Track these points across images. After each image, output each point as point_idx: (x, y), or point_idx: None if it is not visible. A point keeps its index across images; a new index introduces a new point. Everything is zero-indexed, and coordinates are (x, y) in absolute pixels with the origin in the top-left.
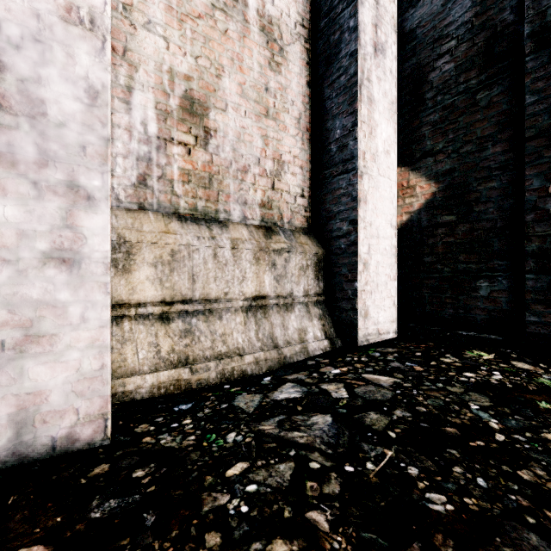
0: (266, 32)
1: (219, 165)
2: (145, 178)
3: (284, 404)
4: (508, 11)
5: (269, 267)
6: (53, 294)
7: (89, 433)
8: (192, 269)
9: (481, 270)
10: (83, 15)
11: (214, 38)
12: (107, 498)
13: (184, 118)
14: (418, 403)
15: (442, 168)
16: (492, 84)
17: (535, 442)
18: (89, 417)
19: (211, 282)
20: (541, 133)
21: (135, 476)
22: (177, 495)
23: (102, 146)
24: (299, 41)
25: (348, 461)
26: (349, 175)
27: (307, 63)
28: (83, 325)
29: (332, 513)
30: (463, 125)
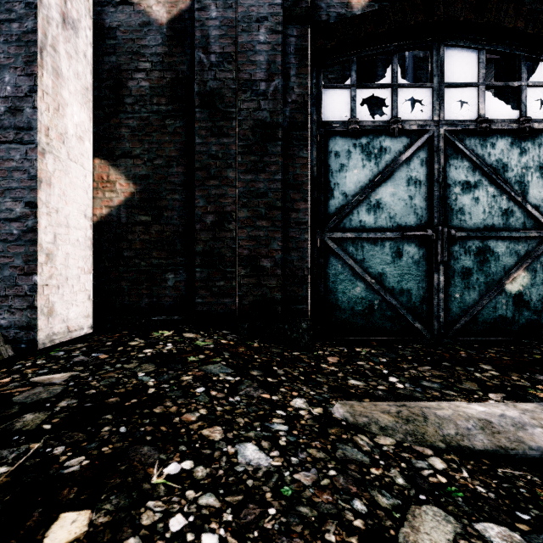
0: None
1: None
2: None
3: None
4: (186, 66)
5: None
6: None
7: None
8: None
9: (169, 265)
10: None
11: None
12: None
13: None
14: (90, 387)
15: (140, 172)
16: (177, 117)
17: (174, 385)
18: None
19: None
20: (204, 167)
21: None
22: None
23: None
24: None
25: None
26: (25, 147)
27: None
28: None
29: None
30: (156, 140)
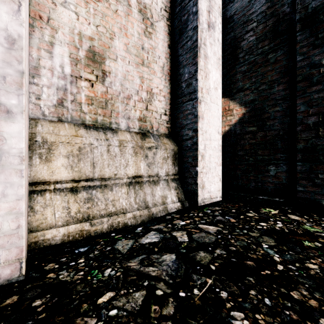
0: (142, 13)
1: (112, 94)
2: (63, 101)
3: (147, 246)
4: (286, 6)
5: (143, 158)
6: None
7: (8, 272)
8: (93, 159)
9: (271, 160)
10: None
11: (109, 14)
12: None
13: (89, 64)
14: (231, 244)
15: (249, 99)
16: (277, 49)
17: (301, 270)
18: (8, 261)
19: (105, 167)
20: (305, 78)
21: (34, 305)
22: (59, 320)
23: (18, 77)
24: (163, 20)
25: (182, 289)
26: (192, 101)
27: (168, 33)
28: (4, 199)
29: None
30: (260, 73)
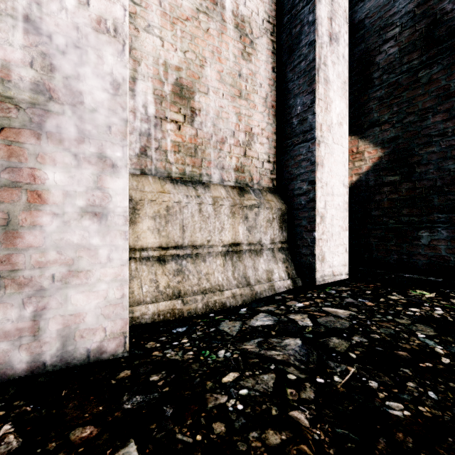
0: (239, 28)
1: (202, 138)
2: (146, 149)
3: (260, 329)
4: (447, 1)
5: (242, 219)
6: (88, 240)
7: (113, 347)
8: (182, 222)
9: (422, 222)
10: (109, 25)
11: (199, 35)
12: (133, 395)
13: (175, 101)
14: (372, 331)
15: (388, 136)
16: (432, 64)
17: None
18: (113, 334)
19: (197, 232)
20: None
21: (152, 380)
22: (187, 394)
23: (123, 126)
24: (266, 35)
25: (318, 375)
26: (308, 143)
27: (273, 52)
28: (109, 264)
29: (310, 413)
30: (406, 99)
